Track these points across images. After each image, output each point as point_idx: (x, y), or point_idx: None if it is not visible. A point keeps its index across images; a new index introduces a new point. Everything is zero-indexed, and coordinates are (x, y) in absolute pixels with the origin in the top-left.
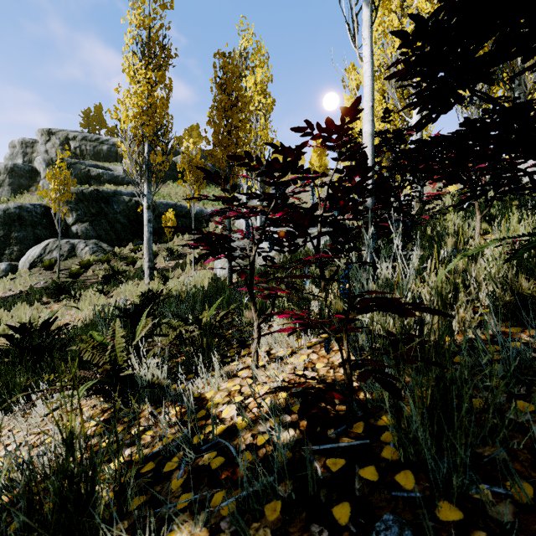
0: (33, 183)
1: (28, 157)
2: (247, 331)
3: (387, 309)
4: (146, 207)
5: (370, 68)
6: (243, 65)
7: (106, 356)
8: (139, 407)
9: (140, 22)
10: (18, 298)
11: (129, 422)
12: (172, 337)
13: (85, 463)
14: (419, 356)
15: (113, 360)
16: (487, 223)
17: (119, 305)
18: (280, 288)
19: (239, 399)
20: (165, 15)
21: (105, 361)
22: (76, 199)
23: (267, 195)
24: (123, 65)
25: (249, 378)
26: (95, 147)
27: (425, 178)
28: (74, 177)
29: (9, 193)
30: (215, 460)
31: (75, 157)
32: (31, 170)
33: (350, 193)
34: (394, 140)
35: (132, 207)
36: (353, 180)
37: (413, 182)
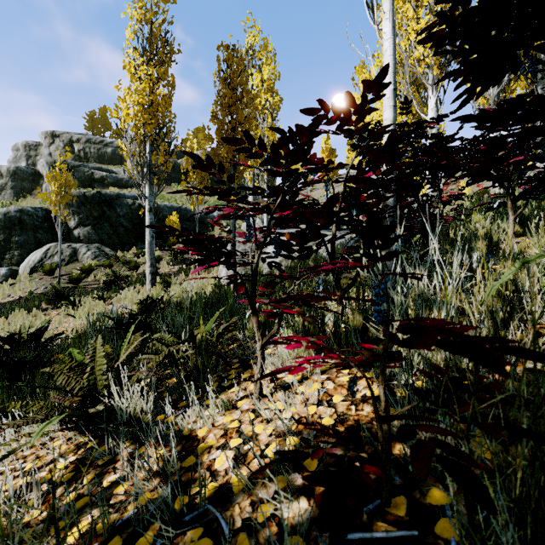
0: (36, 187)
1: (31, 160)
2: (250, 348)
3: (471, 358)
4: (147, 209)
5: (392, 45)
6: (249, 63)
7: (84, 380)
8: (118, 445)
9: (141, 16)
10: (16, 304)
11: (103, 466)
12: (160, 358)
13: (39, 528)
14: (502, 420)
15: (92, 385)
16: (519, 224)
17: (117, 312)
18: (289, 306)
19: (237, 442)
20: (167, 9)
21: (82, 386)
22: (78, 202)
23: (273, 190)
24: (124, 62)
25: (251, 411)
26: (100, 150)
27: (448, 175)
28: (78, 180)
29: (12, 197)
30: (200, 543)
31: (79, 159)
32: (34, 173)
33: (374, 185)
34: (414, 133)
35: (136, 210)
36: (378, 169)
37: (432, 180)
